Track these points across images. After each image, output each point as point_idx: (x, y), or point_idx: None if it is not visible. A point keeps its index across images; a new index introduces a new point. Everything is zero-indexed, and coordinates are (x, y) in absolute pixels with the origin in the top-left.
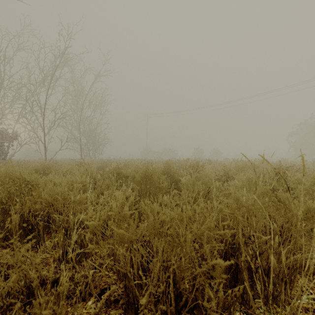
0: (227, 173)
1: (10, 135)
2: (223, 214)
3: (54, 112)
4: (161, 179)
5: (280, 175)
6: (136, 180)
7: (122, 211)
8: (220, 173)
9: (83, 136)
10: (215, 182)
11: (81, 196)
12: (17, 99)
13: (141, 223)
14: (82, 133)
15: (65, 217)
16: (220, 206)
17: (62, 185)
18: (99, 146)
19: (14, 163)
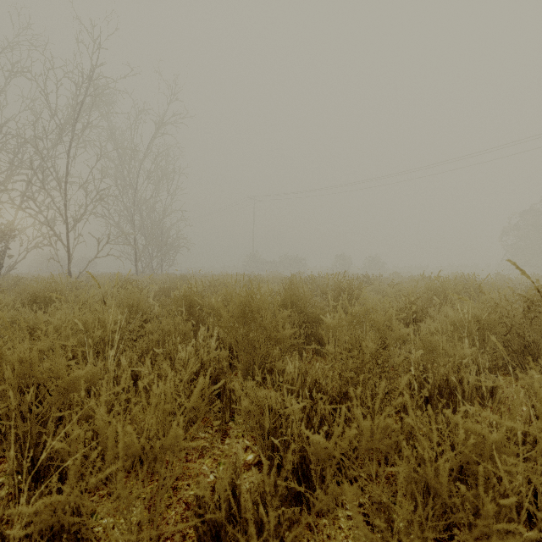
0: (413, 302)
1: (7, 231)
2: (477, 450)
3: (86, 190)
4: (280, 321)
5: (541, 312)
6: (224, 324)
7: (171, 428)
8: (399, 304)
9: (141, 233)
10: (397, 326)
11: (73, 374)
12: (18, 166)
13: (234, 423)
14: (139, 227)
15: (36, 425)
16: (468, 424)
17: (62, 333)
18: (168, 251)
19: (7, 281)
